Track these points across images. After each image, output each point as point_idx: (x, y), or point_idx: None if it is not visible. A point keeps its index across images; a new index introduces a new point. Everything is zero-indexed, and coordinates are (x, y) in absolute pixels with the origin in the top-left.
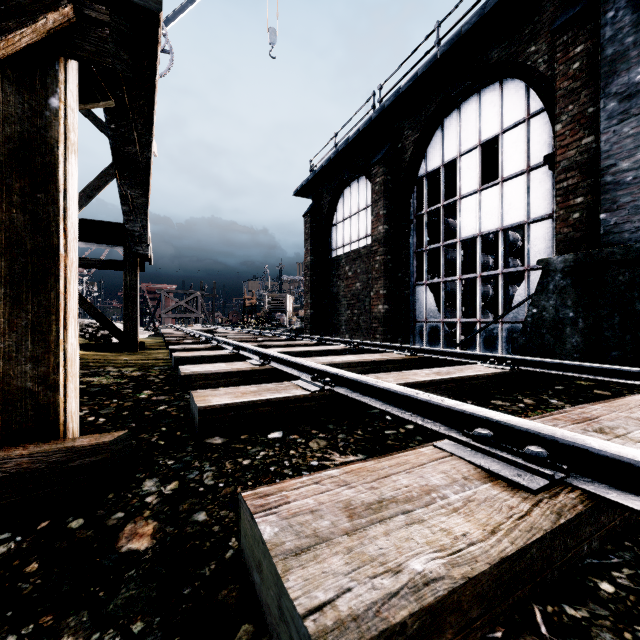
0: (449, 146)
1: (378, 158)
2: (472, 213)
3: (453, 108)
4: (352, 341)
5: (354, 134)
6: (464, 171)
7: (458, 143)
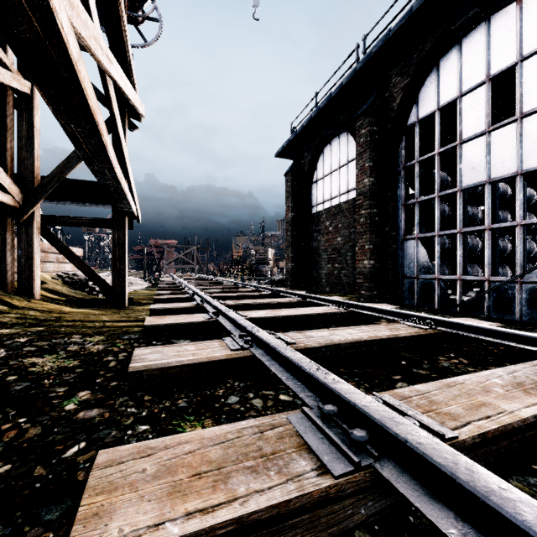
0: (446, 87)
1: (363, 109)
2: (477, 158)
3: (452, 45)
4: (342, 302)
5: (337, 88)
6: (466, 112)
7: (458, 82)
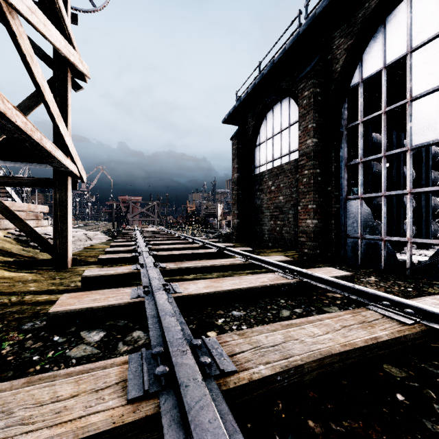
0: (394, 44)
1: (307, 71)
2: (431, 115)
3: None
4: (289, 268)
5: (279, 54)
6: (418, 67)
7: (408, 37)
